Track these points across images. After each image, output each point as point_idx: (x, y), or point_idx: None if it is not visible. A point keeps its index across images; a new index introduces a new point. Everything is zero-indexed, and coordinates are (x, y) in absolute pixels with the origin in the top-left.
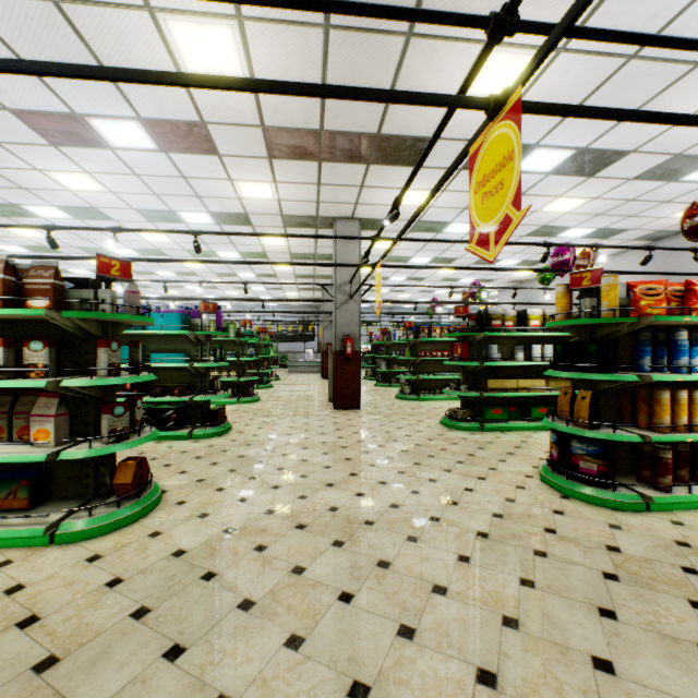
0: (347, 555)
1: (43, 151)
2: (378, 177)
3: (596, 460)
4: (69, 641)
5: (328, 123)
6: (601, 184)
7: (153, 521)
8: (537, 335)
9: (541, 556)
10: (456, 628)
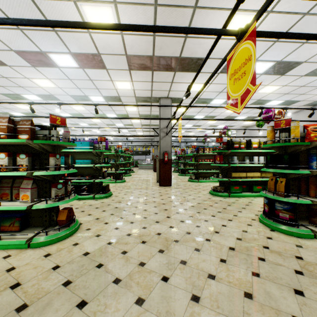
0: (165, 257)
1: (29, 69)
2: (180, 77)
3: (288, 212)
4: (33, 296)
5: (156, 52)
6: (287, 79)
7: (75, 238)
8: (256, 151)
9: (262, 260)
10: (220, 297)
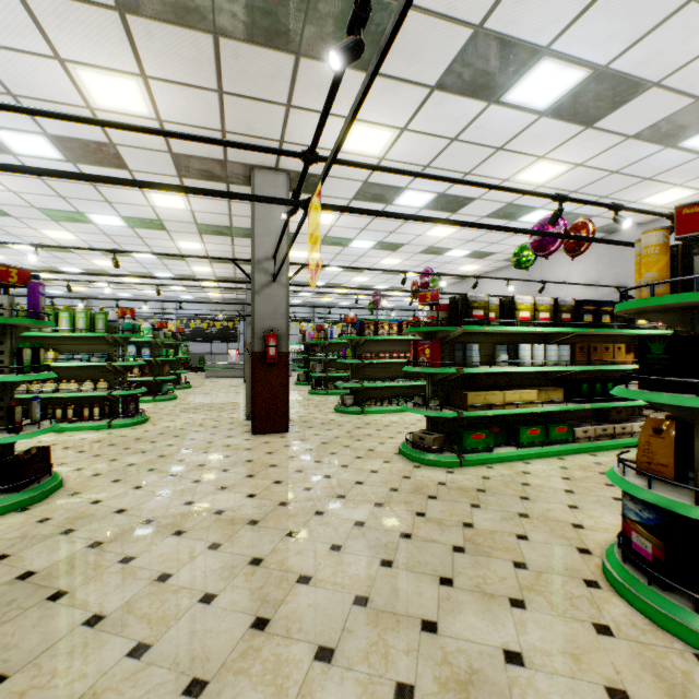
0: None
1: None
2: (314, 88)
3: None
4: None
5: None
6: (594, 142)
7: None
8: (525, 331)
9: None
10: None
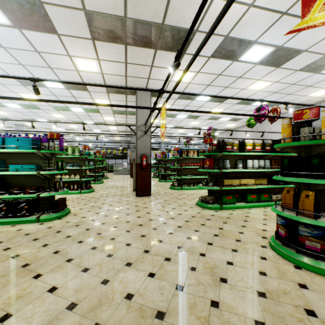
0: None
1: None
2: (162, 59)
3: (319, 241)
4: None
5: (130, 11)
6: (281, 73)
7: None
8: (249, 154)
9: None
10: None
